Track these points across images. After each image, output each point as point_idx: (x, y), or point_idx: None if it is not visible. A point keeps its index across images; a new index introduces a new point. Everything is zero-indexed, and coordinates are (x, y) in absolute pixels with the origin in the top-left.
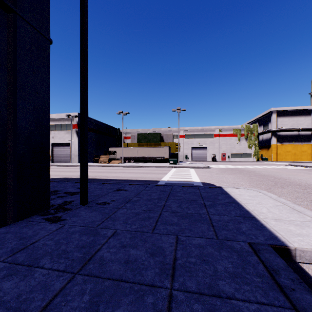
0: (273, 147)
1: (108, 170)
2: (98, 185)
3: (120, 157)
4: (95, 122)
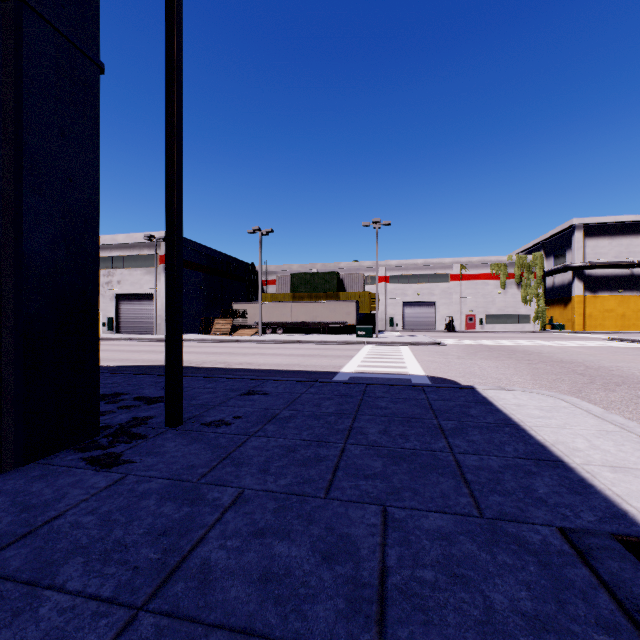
0: (576, 302)
1: (231, 349)
2: (208, 381)
3: (255, 322)
4: (204, 251)
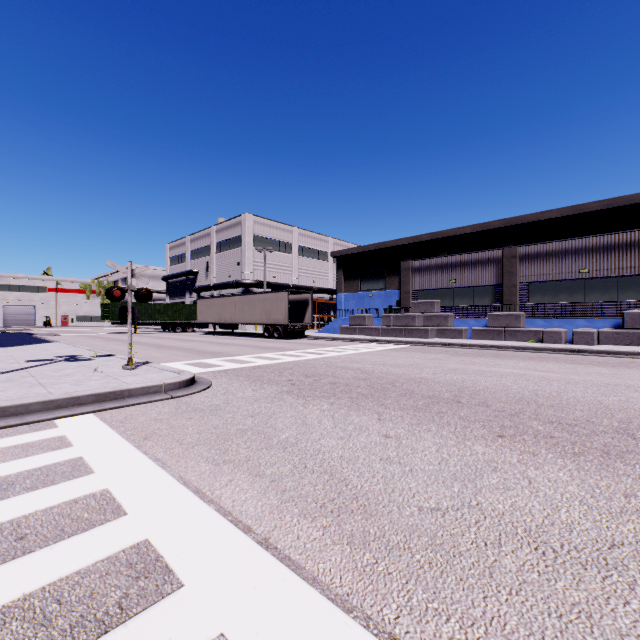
0: None
1: None
2: None
3: None
4: None
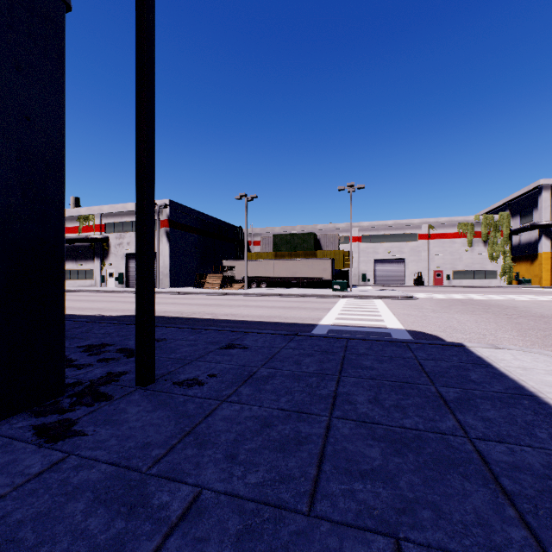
0: (543, 259)
1: (219, 301)
2: (191, 332)
3: (242, 277)
4: (199, 216)
